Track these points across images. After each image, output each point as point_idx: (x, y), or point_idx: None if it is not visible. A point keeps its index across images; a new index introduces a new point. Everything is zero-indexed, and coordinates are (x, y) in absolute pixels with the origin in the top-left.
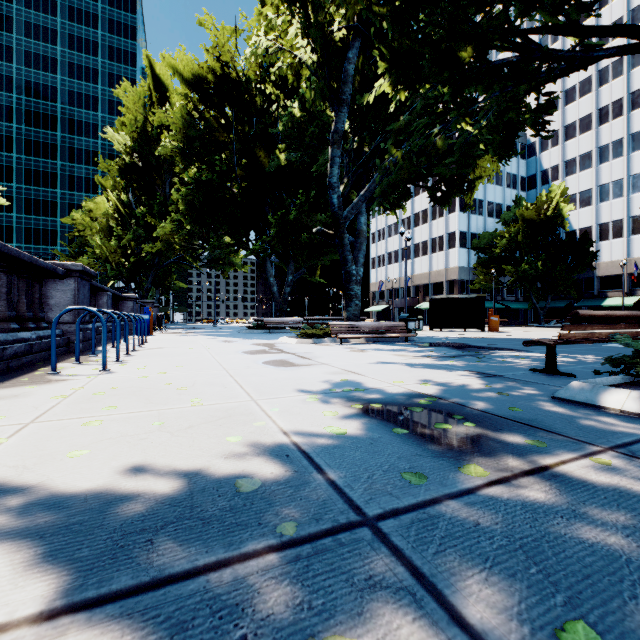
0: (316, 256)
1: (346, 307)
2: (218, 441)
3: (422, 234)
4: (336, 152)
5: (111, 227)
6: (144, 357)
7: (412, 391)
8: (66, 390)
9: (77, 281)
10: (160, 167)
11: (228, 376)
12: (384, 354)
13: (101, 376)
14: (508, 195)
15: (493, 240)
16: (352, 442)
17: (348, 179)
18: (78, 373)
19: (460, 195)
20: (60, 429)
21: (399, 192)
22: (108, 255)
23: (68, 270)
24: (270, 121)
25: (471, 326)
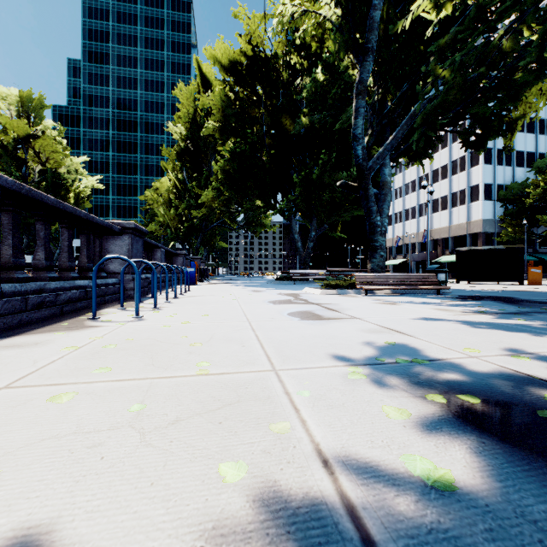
0: (337, 213)
1: (370, 258)
2: (204, 473)
3: (441, 189)
4: (360, 103)
5: (171, 200)
6: (179, 304)
7: (509, 370)
8: (85, 339)
9: (130, 237)
10: (206, 149)
11: (249, 329)
12: (422, 308)
13: (129, 323)
14: (542, 142)
15: (524, 190)
16: (489, 530)
17: (370, 134)
18: (113, 319)
19: (498, 137)
20: (18, 405)
21: (426, 140)
22: (169, 222)
23: (123, 228)
24: (295, 93)
25: (506, 278)
